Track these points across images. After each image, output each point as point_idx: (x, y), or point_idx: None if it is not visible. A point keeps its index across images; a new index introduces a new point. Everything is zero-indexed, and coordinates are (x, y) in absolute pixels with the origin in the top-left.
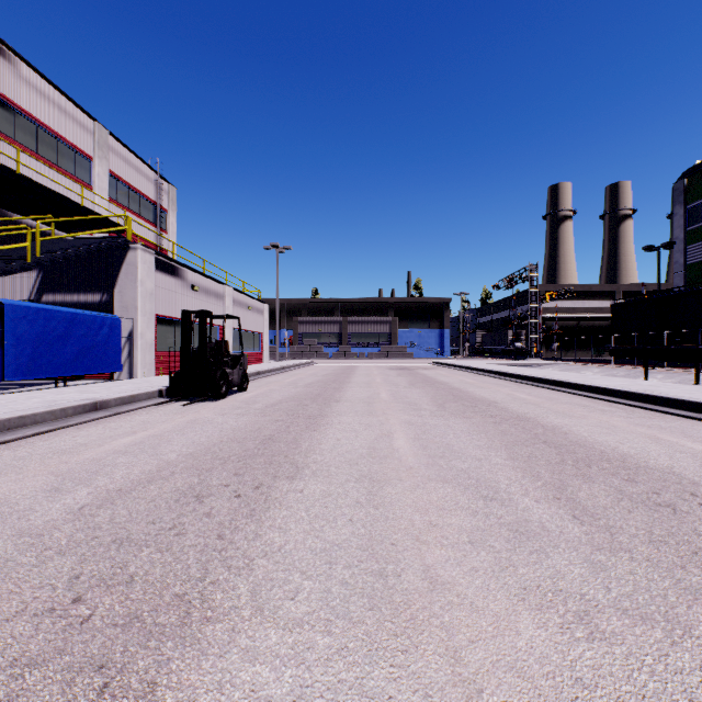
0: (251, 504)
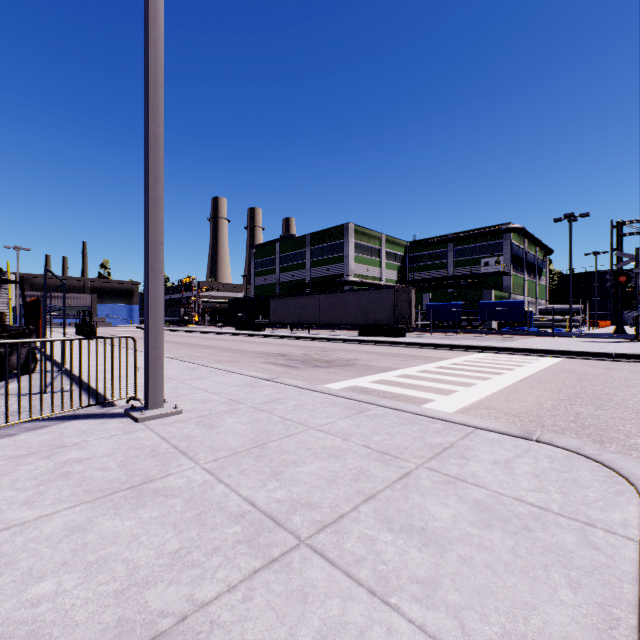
0: None
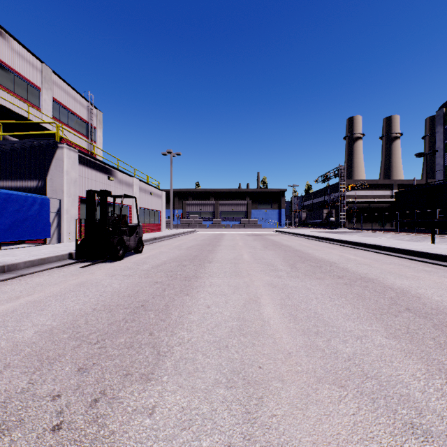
0: None
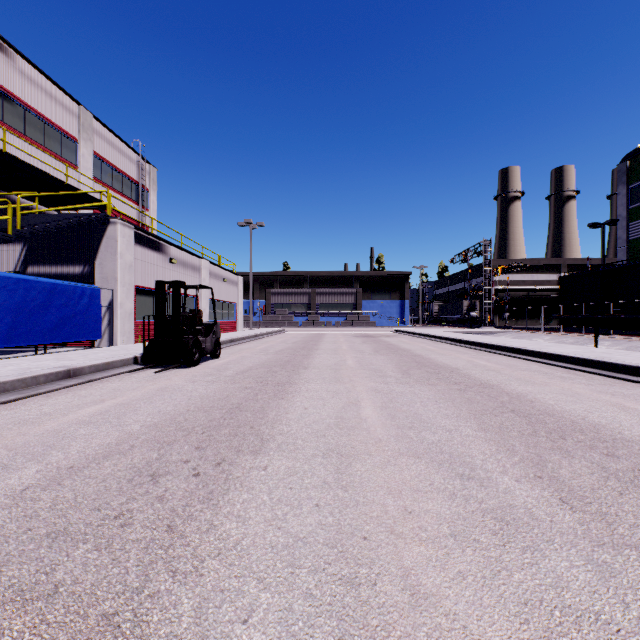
0: (210, 484)
